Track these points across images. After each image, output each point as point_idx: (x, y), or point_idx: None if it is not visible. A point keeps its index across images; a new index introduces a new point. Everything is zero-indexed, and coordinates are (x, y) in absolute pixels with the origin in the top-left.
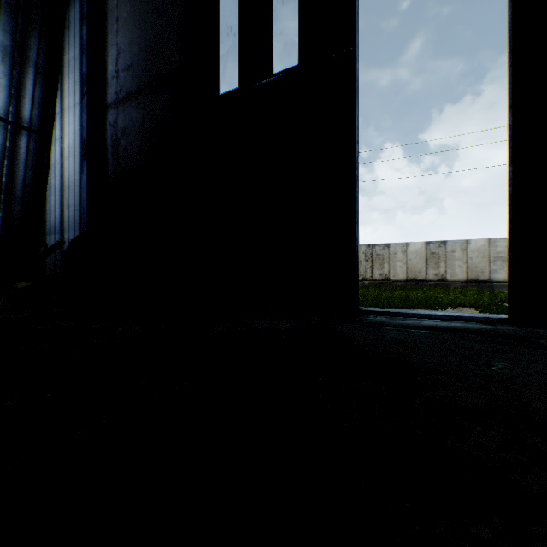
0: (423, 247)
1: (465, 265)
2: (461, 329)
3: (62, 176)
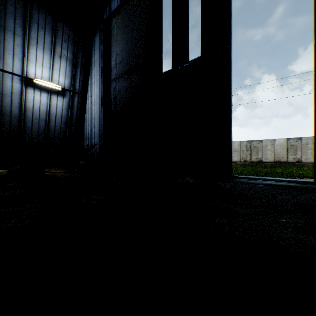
0: (285, 141)
1: None
2: (282, 185)
3: (91, 113)
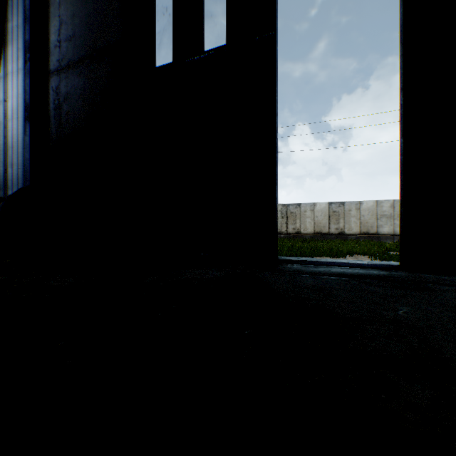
0: (327, 206)
1: (359, 221)
2: (365, 275)
3: (6, 136)
